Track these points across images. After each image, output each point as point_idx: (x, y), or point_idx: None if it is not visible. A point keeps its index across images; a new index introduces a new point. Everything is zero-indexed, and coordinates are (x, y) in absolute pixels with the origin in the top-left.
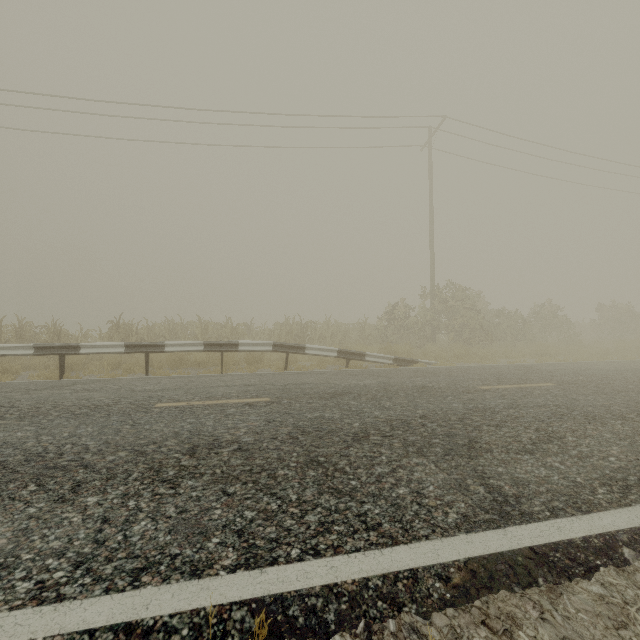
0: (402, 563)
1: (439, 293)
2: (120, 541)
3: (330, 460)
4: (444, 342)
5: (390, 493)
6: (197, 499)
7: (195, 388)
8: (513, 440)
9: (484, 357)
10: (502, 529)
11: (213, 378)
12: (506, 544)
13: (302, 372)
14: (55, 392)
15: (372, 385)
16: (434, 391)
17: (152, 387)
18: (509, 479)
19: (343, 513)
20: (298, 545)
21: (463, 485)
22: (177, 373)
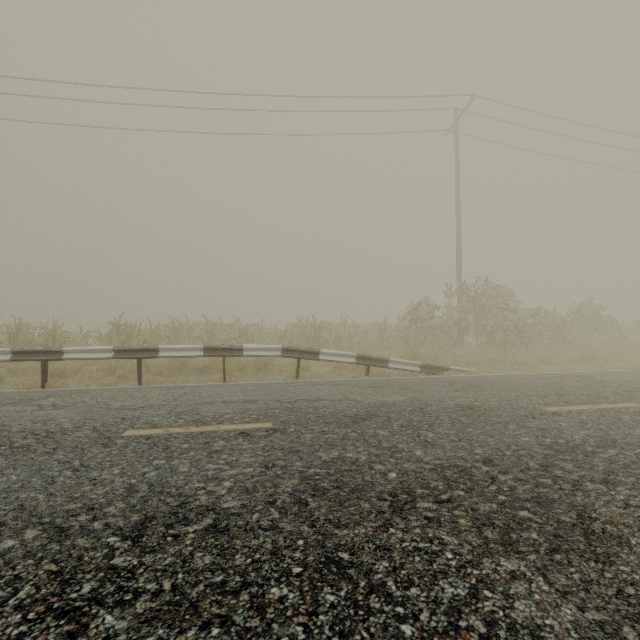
0: None
1: (467, 291)
2: None
3: (359, 560)
4: (472, 345)
5: None
6: None
7: (184, 405)
8: None
9: (523, 363)
10: None
11: (210, 390)
12: None
13: (315, 382)
14: (15, 409)
15: (403, 403)
16: (486, 414)
17: (133, 403)
18: None
19: None
20: None
21: None
22: (173, 382)
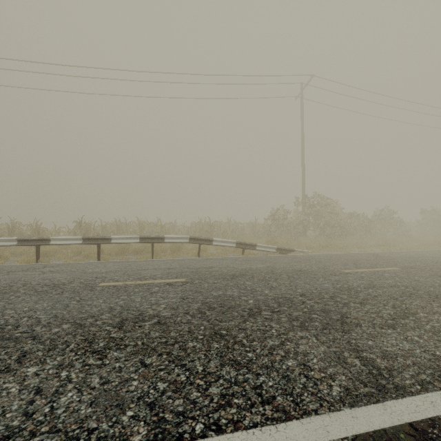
0: (296, 440)
1: (308, 201)
2: (46, 413)
3: (230, 333)
4: (312, 236)
5: (281, 365)
6: (119, 370)
7: (131, 270)
8: (376, 316)
9: (342, 247)
10: (381, 403)
11: (145, 263)
12: (388, 420)
13: (210, 258)
14: (28, 273)
15: (262, 269)
16: (309, 274)
17: (99, 270)
18: (379, 352)
19: (241, 385)
20: (202, 419)
21: (341, 358)
22: (120, 259)
